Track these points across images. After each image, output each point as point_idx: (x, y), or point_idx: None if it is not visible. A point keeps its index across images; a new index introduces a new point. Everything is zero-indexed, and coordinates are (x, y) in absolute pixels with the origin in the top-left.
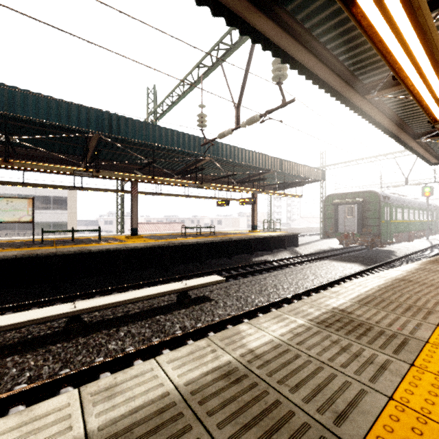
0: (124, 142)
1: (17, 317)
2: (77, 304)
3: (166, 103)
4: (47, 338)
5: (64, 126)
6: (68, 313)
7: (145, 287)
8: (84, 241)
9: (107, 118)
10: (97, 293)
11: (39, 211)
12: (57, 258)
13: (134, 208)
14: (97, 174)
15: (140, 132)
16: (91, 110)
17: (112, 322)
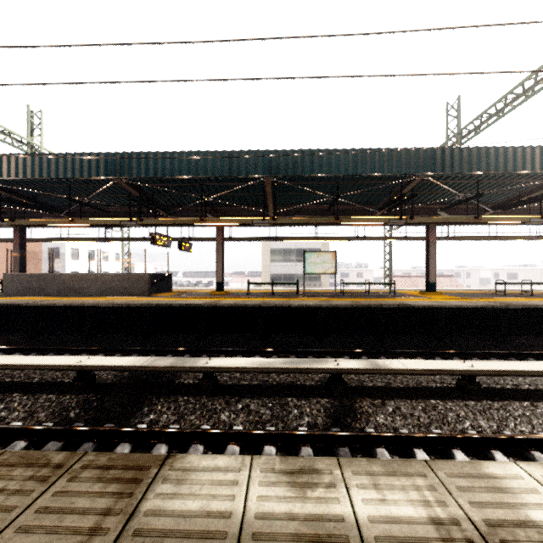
0: (440, 178)
1: (420, 363)
2: (469, 364)
3: (489, 113)
4: (446, 391)
5: (398, 175)
6: (471, 371)
7: (492, 358)
8: (377, 294)
9: (439, 155)
10: (434, 354)
11: (298, 264)
12: (381, 311)
13: (431, 258)
14: (410, 221)
15: (478, 162)
16: (423, 151)
17: (510, 393)
